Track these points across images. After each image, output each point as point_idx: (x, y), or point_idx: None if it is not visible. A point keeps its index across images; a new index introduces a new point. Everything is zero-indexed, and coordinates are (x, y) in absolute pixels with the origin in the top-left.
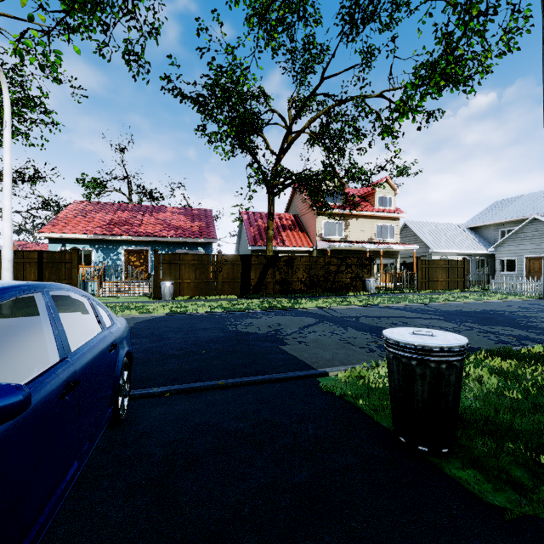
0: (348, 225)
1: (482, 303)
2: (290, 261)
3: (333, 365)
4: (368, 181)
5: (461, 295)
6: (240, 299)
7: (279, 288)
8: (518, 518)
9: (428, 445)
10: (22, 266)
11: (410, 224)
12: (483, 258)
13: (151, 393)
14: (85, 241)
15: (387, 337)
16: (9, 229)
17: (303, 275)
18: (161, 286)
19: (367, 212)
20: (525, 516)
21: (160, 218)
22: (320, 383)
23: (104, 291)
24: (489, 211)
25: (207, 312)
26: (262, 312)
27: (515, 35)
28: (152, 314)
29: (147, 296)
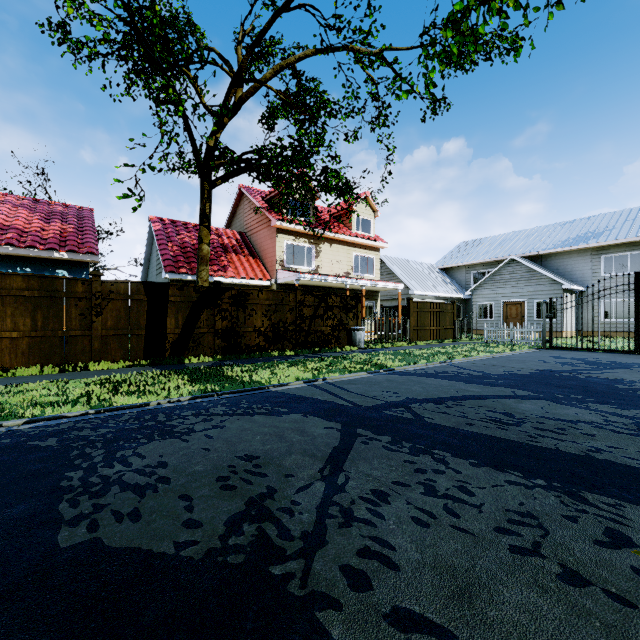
0: (319, 252)
1: (509, 359)
2: (241, 298)
3: None
4: (347, 192)
5: (466, 347)
6: (143, 371)
7: (221, 344)
8: None
9: None
10: None
11: (385, 260)
12: (457, 303)
13: None
14: None
15: None
16: None
17: (262, 322)
18: None
19: (344, 236)
20: None
21: None
22: None
23: None
24: (458, 251)
25: (33, 420)
26: (192, 405)
27: None
28: None
29: None
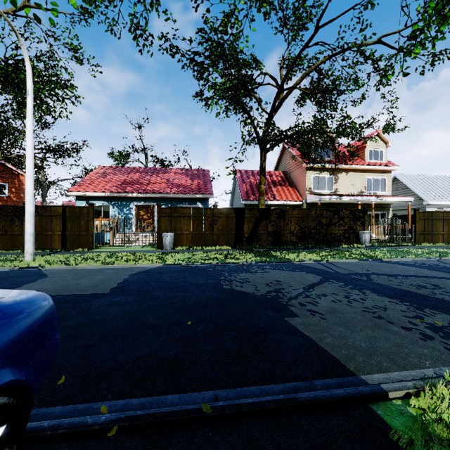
0: (337, 179)
1: None
2: (282, 214)
3: (382, 368)
4: (359, 135)
5: None
6: (234, 250)
7: (271, 240)
8: None
9: None
10: (50, 219)
11: (400, 177)
12: None
13: (87, 425)
14: (104, 198)
15: None
16: (31, 185)
17: (294, 227)
18: (163, 236)
19: (357, 166)
20: None
21: (165, 178)
22: (392, 433)
23: (116, 241)
24: None
25: (202, 263)
26: (256, 265)
27: None
28: (150, 265)
29: (151, 246)
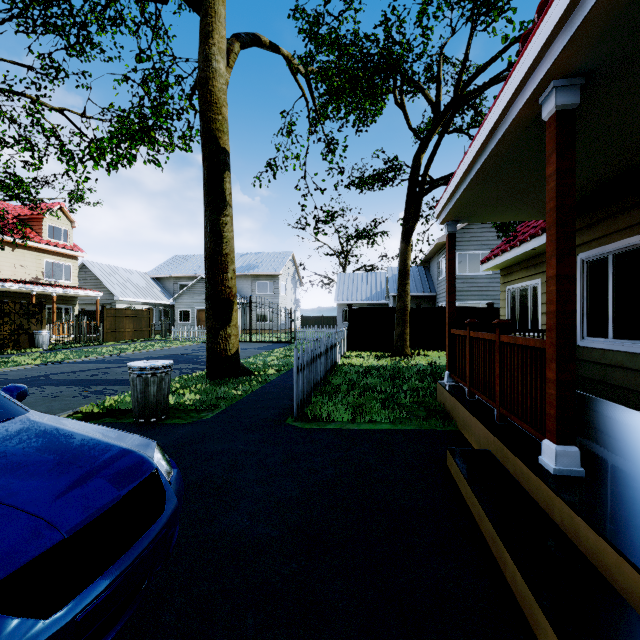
0: None
1: (167, 350)
2: None
3: (56, 413)
4: (34, 202)
5: (149, 344)
6: None
7: None
8: (193, 422)
9: (157, 417)
10: None
11: (90, 265)
12: (165, 308)
13: None
14: None
15: (133, 366)
16: None
17: None
18: None
19: (32, 243)
20: (196, 421)
21: None
22: None
23: None
24: (170, 264)
25: None
26: None
27: (190, 140)
28: None
29: None
